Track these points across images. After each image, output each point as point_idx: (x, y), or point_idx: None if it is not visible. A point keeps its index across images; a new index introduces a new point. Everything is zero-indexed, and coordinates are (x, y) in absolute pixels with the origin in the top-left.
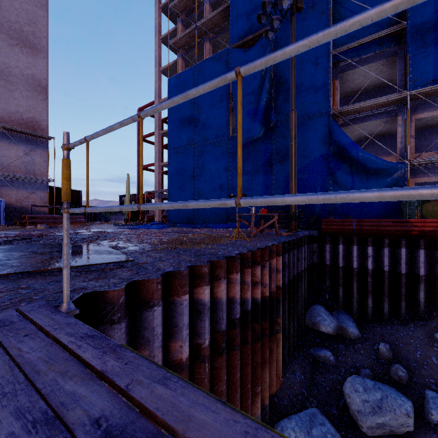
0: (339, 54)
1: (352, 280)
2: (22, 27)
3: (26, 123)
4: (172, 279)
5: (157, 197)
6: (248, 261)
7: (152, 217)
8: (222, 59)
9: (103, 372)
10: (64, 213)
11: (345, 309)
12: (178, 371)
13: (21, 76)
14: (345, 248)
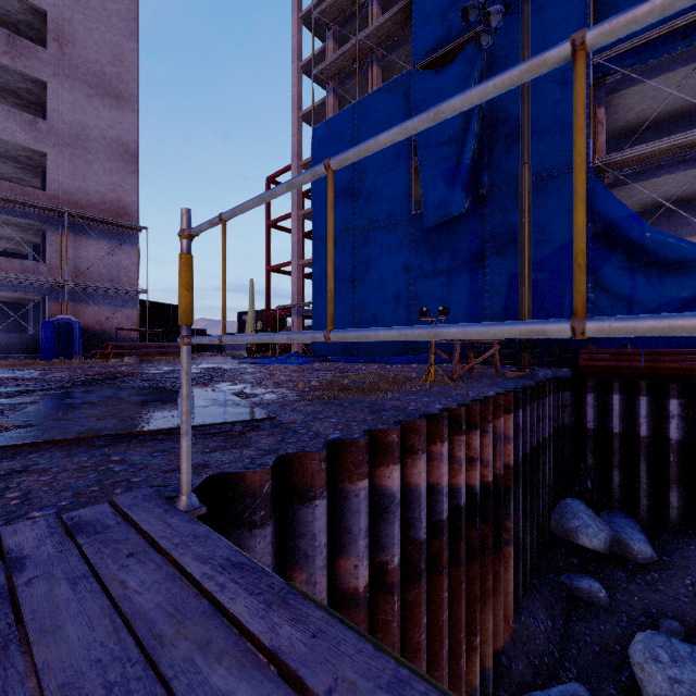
0: (607, 62)
1: (637, 458)
2: (104, 68)
3: (109, 208)
4: (341, 453)
5: (294, 314)
6: (460, 423)
7: (288, 345)
8: (399, 89)
9: (276, 652)
10: (183, 345)
11: (625, 509)
12: (351, 607)
13: (102, 140)
14: (625, 401)
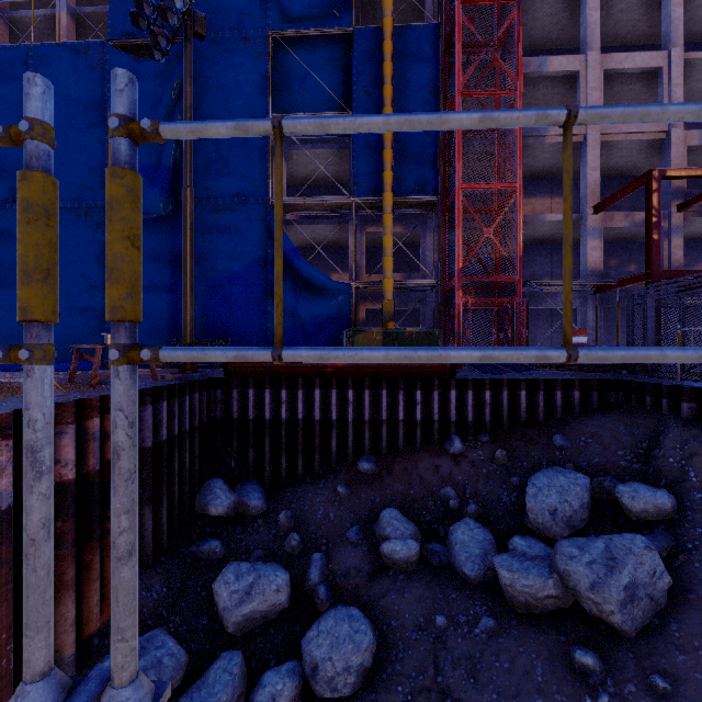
0: None
1: (265, 437)
2: None
3: None
4: None
5: None
6: (2, 428)
7: None
8: (92, 57)
9: None
10: None
11: (258, 477)
12: None
13: None
14: (258, 394)
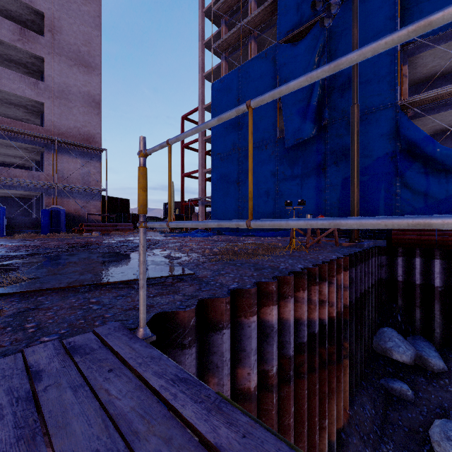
0: None
1: (432, 301)
2: (80, 48)
3: (82, 137)
4: (238, 298)
5: (200, 204)
6: (315, 277)
7: None
8: (269, 56)
9: (219, 448)
10: (141, 228)
11: (424, 335)
12: (245, 401)
13: (78, 93)
14: (424, 262)
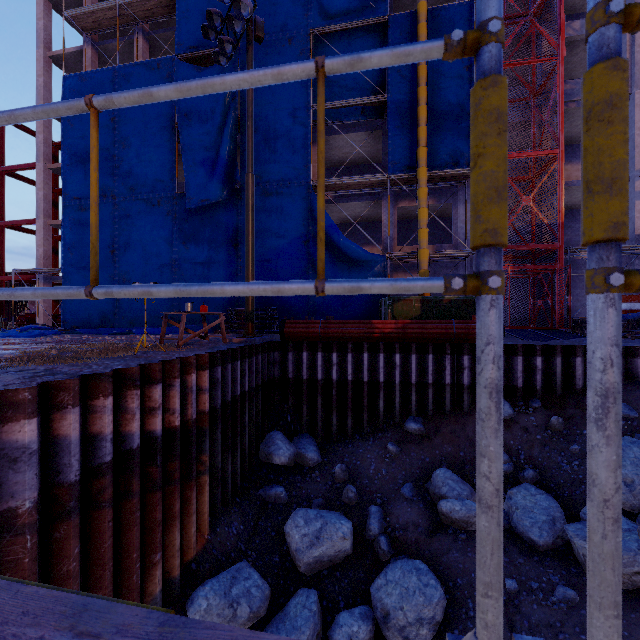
0: None
1: (317, 395)
2: None
3: None
4: None
5: (40, 281)
6: (133, 379)
7: (32, 316)
8: (163, 71)
9: None
10: None
11: (311, 432)
12: None
13: None
14: (311, 356)
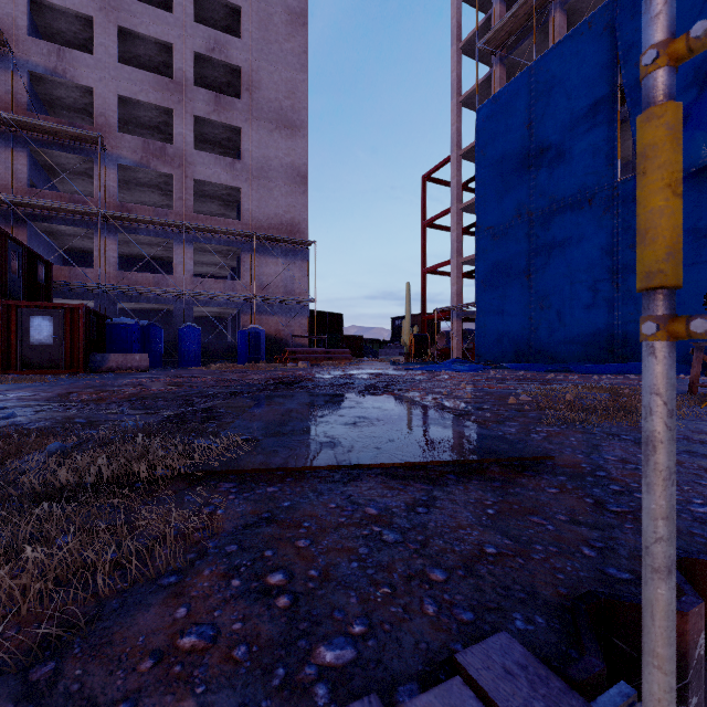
0: None
1: None
2: (282, 104)
3: (285, 228)
4: None
5: (453, 317)
6: None
7: (445, 350)
8: (597, 27)
9: None
10: (661, 340)
11: None
12: None
13: (280, 168)
14: None
